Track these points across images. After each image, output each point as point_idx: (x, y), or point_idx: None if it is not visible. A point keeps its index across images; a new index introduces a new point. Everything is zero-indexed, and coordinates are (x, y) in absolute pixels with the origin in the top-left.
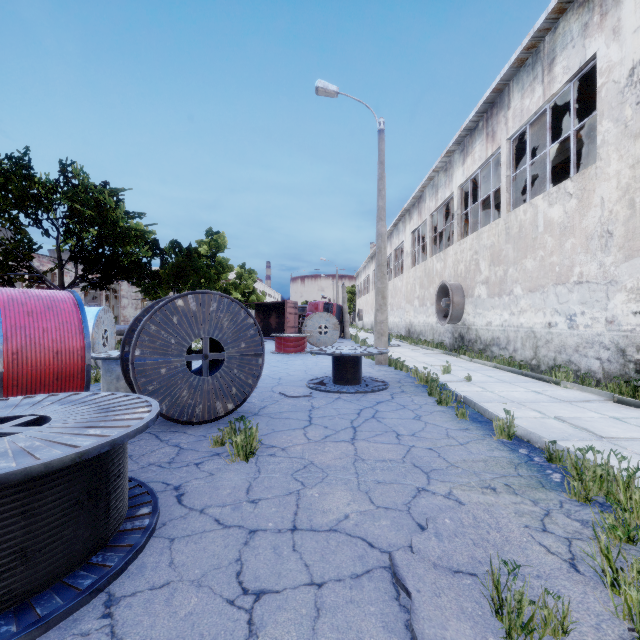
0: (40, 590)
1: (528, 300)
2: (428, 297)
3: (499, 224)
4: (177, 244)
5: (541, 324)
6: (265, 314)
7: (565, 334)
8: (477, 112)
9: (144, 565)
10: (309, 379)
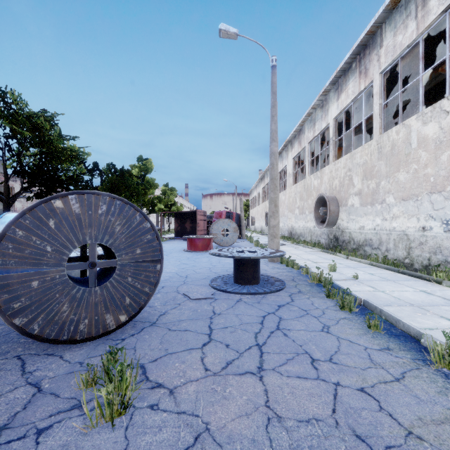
0: None
1: (401, 207)
2: (307, 207)
3: (371, 145)
4: (112, 166)
5: (414, 228)
6: (182, 220)
7: (441, 237)
8: (351, 54)
9: None
10: (212, 278)
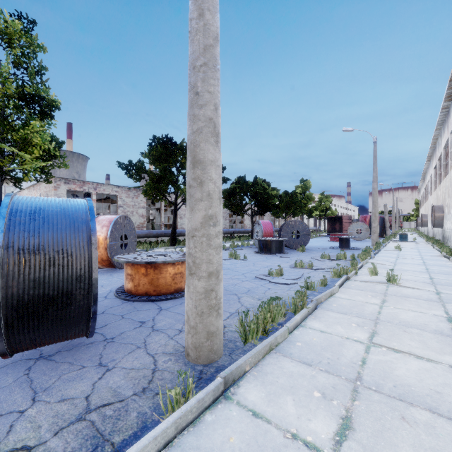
0: (278, 253)
1: None
2: None
3: (448, 176)
4: (286, 192)
5: None
6: (332, 223)
7: None
8: (440, 115)
9: (287, 254)
10: (331, 246)
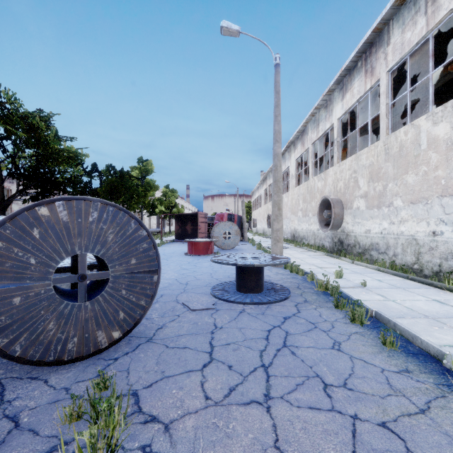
0: None
1: (409, 211)
2: (310, 209)
3: (378, 146)
4: (112, 167)
5: (424, 232)
6: (183, 222)
7: (452, 242)
8: (357, 52)
9: None
10: (214, 285)
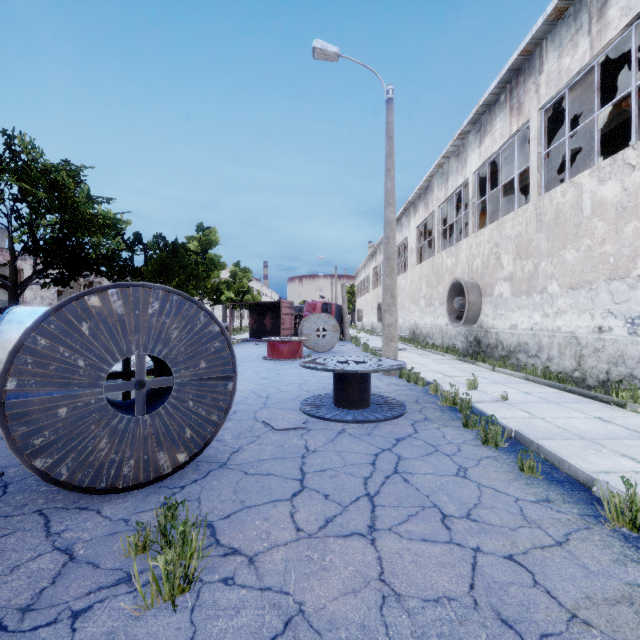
0: None
1: (568, 299)
2: (436, 296)
3: (527, 210)
4: (161, 238)
5: (587, 328)
6: (259, 315)
7: (624, 341)
8: (499, 82)
9: None
10: (304, 398)
